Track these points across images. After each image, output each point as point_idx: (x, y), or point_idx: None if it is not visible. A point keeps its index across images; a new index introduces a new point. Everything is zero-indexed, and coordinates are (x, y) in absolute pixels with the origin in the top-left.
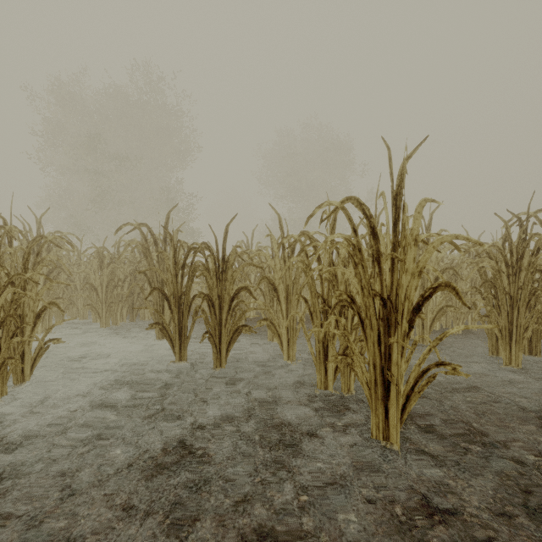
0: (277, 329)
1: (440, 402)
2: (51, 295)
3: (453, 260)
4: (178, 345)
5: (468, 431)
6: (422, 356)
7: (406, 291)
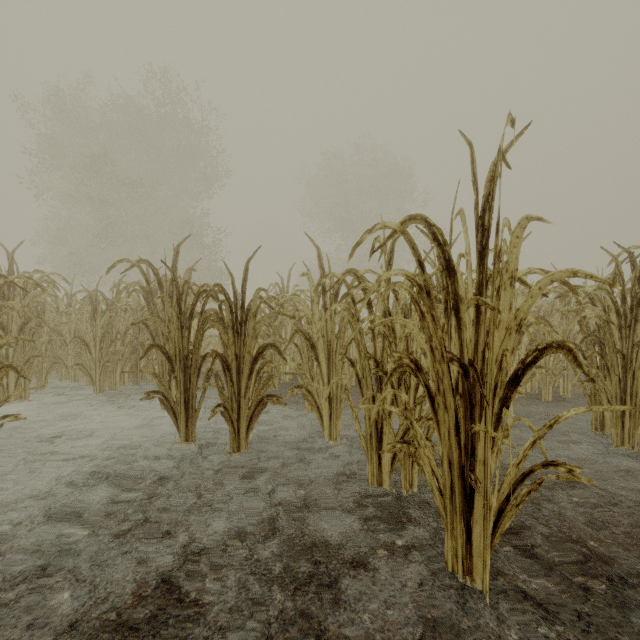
0: (315, 398)
1: (538, 505)
2: (26, 352)
3: (540, 307)
4: (184, 420)
5: (584, 554)
6: (521, 452)
7: (501, 357)
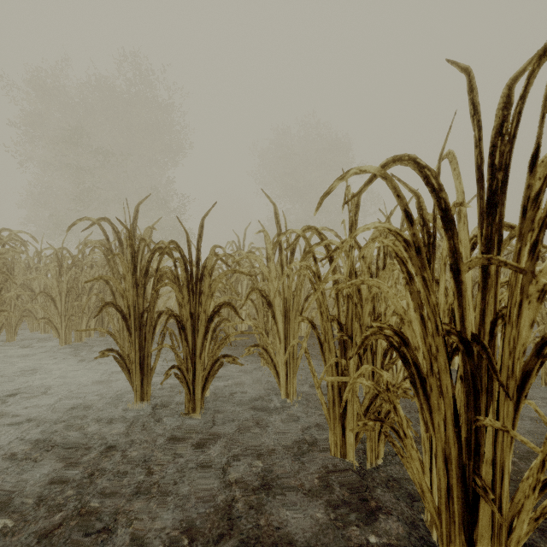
0: (272, 357)
1: (517, 481)
2: None
3: None
4: (139, 378)
5: None
6: None
7: (543, 339)
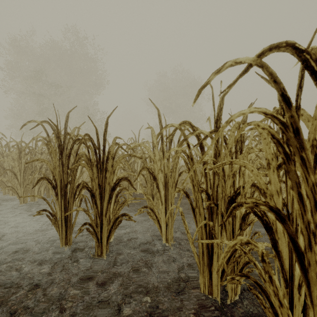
0: (156, 214)
1: None
2: None
3: None
4: (64, 230)
5: None
6: None
7: None
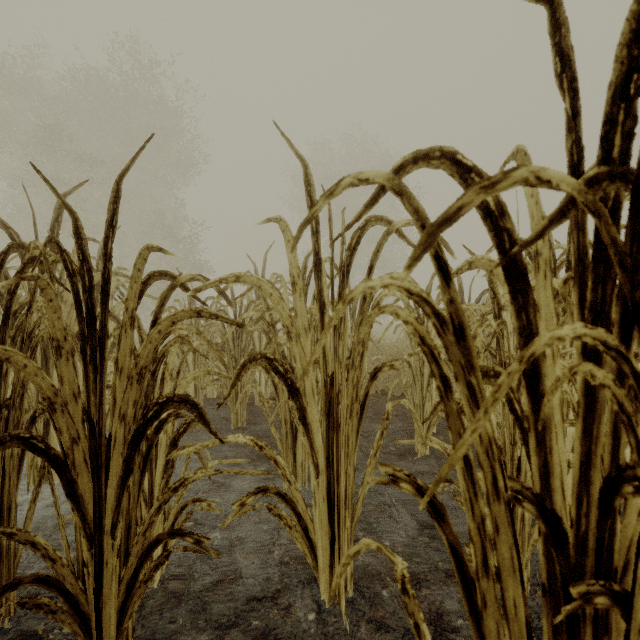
0: (298, 510)
1: None
2: None
3: None
4: None
5: None
6: None
7: None
